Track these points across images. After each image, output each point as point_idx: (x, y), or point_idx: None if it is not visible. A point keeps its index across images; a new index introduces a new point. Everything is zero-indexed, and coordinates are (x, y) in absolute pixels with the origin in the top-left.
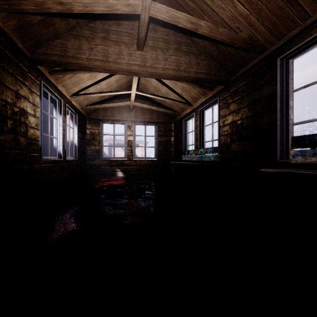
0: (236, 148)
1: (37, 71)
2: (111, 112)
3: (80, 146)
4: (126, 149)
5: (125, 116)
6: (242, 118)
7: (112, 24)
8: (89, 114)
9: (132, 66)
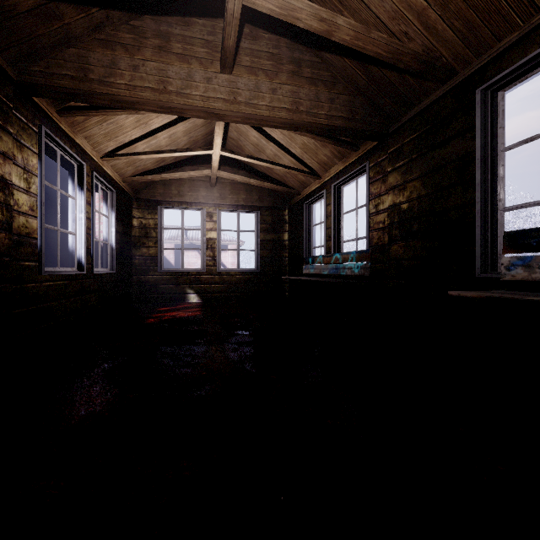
0: (399, 253)
1: (34, 108)
2: (177, 188)
3: (122, 249)
4: (203, 255)
5: (203, 195)
6: (411, 198)
7: (174, 22)
8: (139, 192)
9: (211, 101)
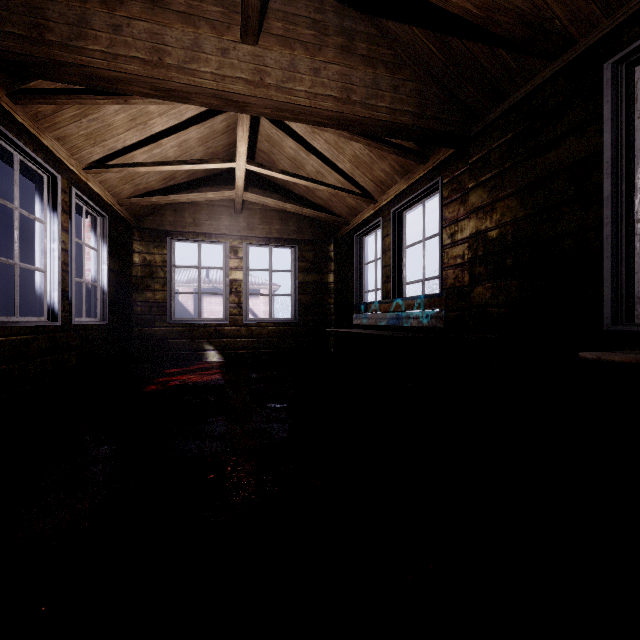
0: (484, 298)
1: None
2: (192, 215)
3: (118, 293)
4: (226, 301)
5: (225, 225)
6: (503, 223)
7: None
8: (142, 219)
9: (228, 81)
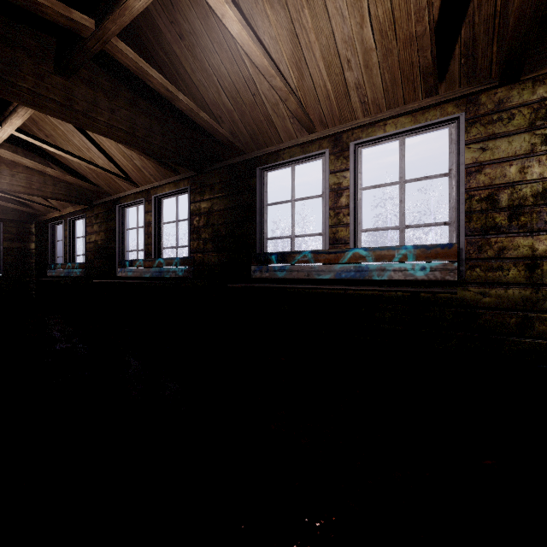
0: (98, 265)
1: None
2: None
3: None
4: None
5: None
6: (102, 240)
7: None
8: None
9: None
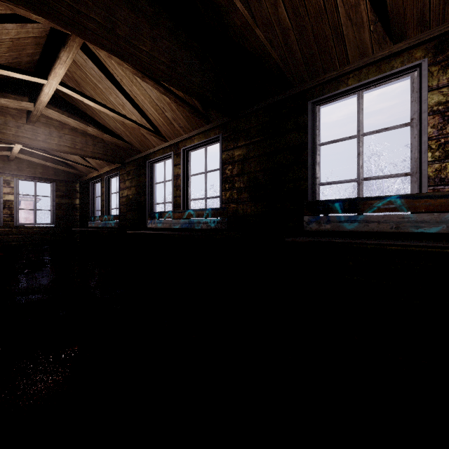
0: (129, 217)
1: None
2: None
3: None
4: (1, 212)
5: None
6: (133, 194)
7: None
8: None
9: (20, 138)
